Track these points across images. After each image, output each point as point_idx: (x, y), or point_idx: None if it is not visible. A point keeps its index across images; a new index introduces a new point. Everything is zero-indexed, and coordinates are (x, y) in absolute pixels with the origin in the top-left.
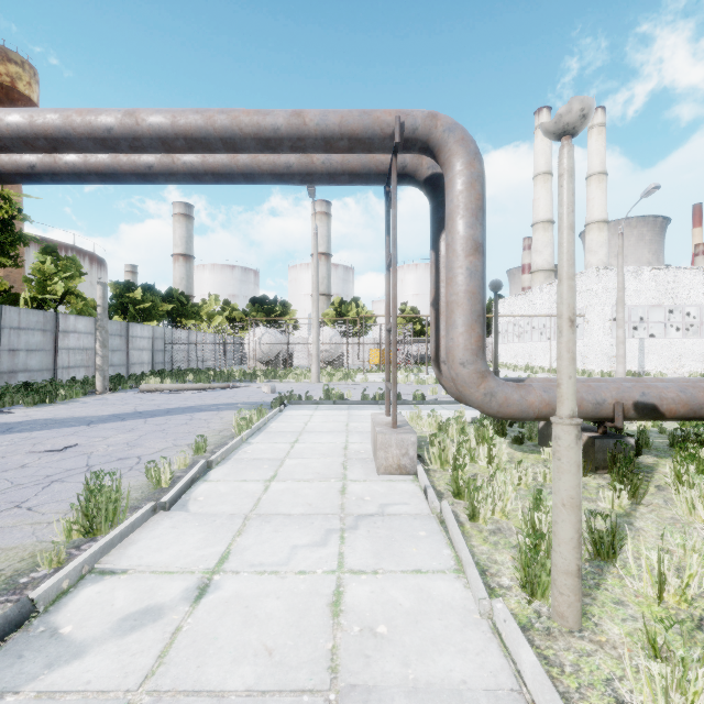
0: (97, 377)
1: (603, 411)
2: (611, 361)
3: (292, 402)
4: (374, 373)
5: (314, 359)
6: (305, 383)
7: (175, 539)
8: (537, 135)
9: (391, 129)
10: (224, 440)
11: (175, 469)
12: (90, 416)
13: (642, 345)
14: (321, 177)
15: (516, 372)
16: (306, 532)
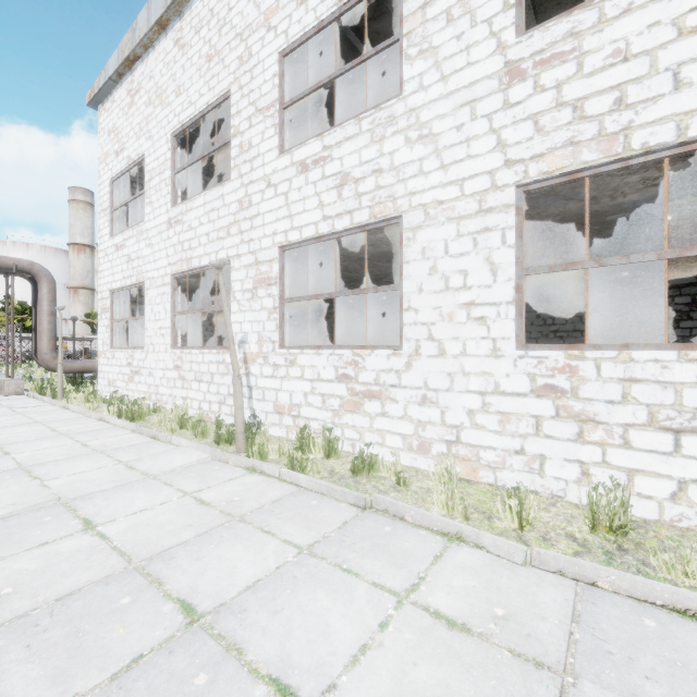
0: None
1: None
2: None
3: None
4: None
5: None
6: None
7: None
8: None
9: (11, 266)
10: None
11: None
12: None
13: None
14: None
15: None
16: None
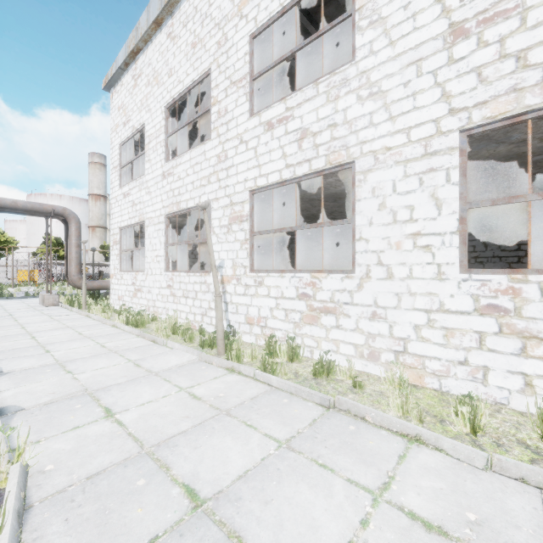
0: None
1: None
2: None
3: None
4: (23, 287)
5: None
6: None
7: None
8: None
9: (50, 211)
10: None
11: None
12: None
13: None
14: (19, 213)
15: None
16: (29, 312)
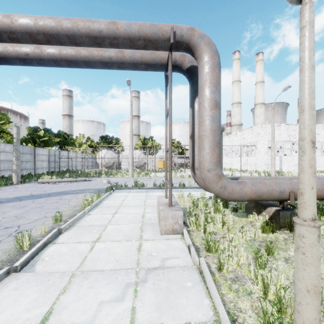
0: (13, 176)
1: (283, 196)
2: (267, 166)
3: (117, 188)
4: (160, 172)
5: (130, 165)
6: (125, 177)
7: (12, 301)
8: (234, 63)
9: (168, 35)
10: (75, 212)
11: (38, 234)
12: (3, 198)
13: (281, 159)
14: (129, 65)
15: (225, 171)
16: (111, 287)
